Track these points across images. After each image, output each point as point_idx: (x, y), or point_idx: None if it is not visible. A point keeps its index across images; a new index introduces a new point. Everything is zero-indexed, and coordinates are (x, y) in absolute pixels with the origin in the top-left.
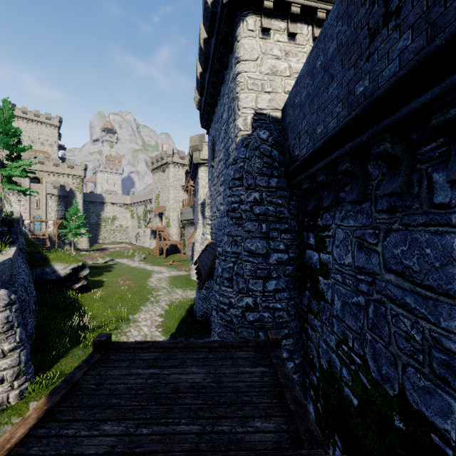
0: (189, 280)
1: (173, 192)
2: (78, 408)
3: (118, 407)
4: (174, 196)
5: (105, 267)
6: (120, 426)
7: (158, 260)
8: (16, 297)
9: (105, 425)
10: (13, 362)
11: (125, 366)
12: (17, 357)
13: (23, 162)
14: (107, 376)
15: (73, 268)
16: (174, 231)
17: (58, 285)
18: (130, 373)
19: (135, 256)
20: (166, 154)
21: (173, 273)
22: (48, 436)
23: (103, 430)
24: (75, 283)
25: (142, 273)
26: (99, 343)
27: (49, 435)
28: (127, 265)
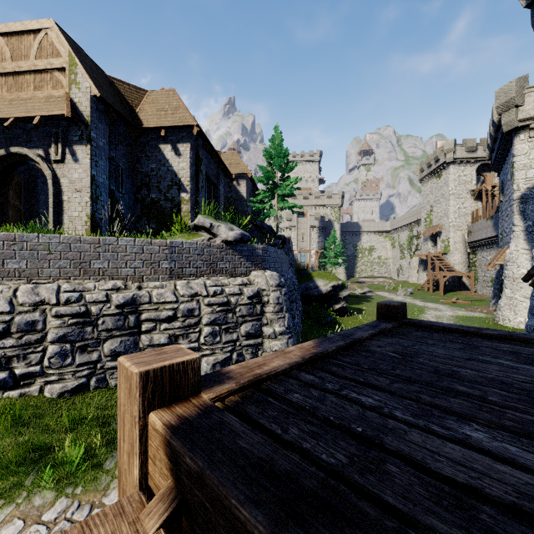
0: (494, 324)
1: (454, 202)
2: (371, 371)
3: (485, 405)
4: (456, 208)
5: (364, 297)
6: (527, 451)
7: (431, 296)
8: (285, 282)
9: (461, 426)
10: (282, 347)
11: (454, 349)
12: (285, 343)
13: (292, 179)
14: (419, 350)
15: (332, 285)
16: (456, 259)
17: (319, 302)
18: (477, 360)
19: (398, 290)
20: (442, 150)
21: (460, 313)
22: (319, 389)
23: (463, 435)
24: (335, 304)
25: (411, 308)
26: (387, 309)
27: (321, 388)
28: (388, 298)
